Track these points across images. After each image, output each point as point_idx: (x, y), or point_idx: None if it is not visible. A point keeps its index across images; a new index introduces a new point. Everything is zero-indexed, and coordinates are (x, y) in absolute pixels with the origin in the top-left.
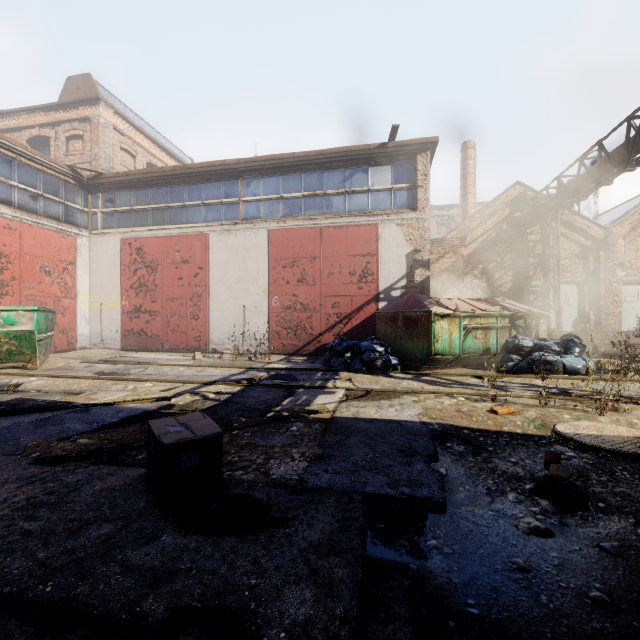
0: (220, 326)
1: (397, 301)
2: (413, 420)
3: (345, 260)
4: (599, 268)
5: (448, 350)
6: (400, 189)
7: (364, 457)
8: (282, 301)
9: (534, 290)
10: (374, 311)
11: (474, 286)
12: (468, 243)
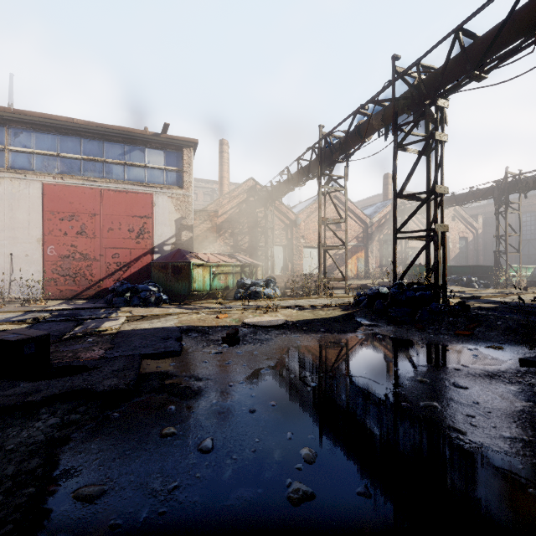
0: None
1: (168, 254)
2: (172, 326)
3: (125, 219)
4: (293, 237)
5: (202, 288)
6: (171, 170)
7: (141, 343)
8: (59, 251)
9: (261, 249)
10: (150, 261)
11: (226, 244)
12: (222, 214)
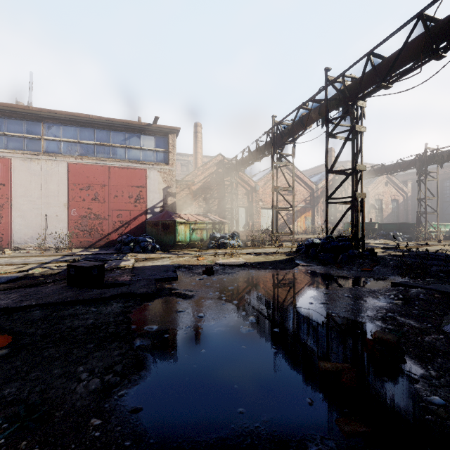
0: (23, 229)
1: (158, 215)
2: (168, 264)
3: (126, 188)
4: (253, 201)
5: (184, 240)
6: (160, 151)
7: (151, 273)
8: (79, 212)
9: (227, 210)
10: (144, 220)
11: (200, 206)
12: (197, 182)
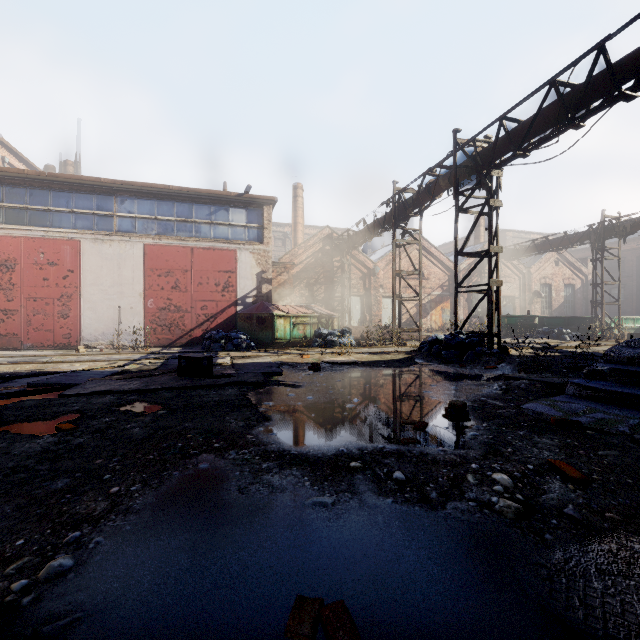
0: (93, 324)
1: (252, 306)
2: (270, 361)
3: (212, 274)
4: (371, 287)
5: (284, 337)
6: (252, 227)
7: (255, 368)
8: (157, 303)
9: (337, 299)
10: (234, 312)
11: (301, 295)
12: (297, 264)
